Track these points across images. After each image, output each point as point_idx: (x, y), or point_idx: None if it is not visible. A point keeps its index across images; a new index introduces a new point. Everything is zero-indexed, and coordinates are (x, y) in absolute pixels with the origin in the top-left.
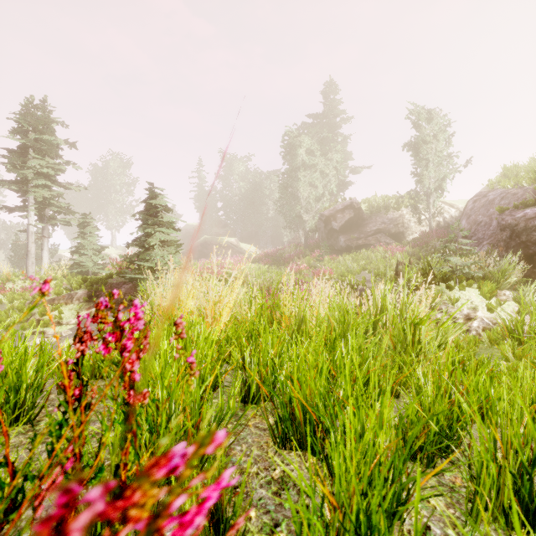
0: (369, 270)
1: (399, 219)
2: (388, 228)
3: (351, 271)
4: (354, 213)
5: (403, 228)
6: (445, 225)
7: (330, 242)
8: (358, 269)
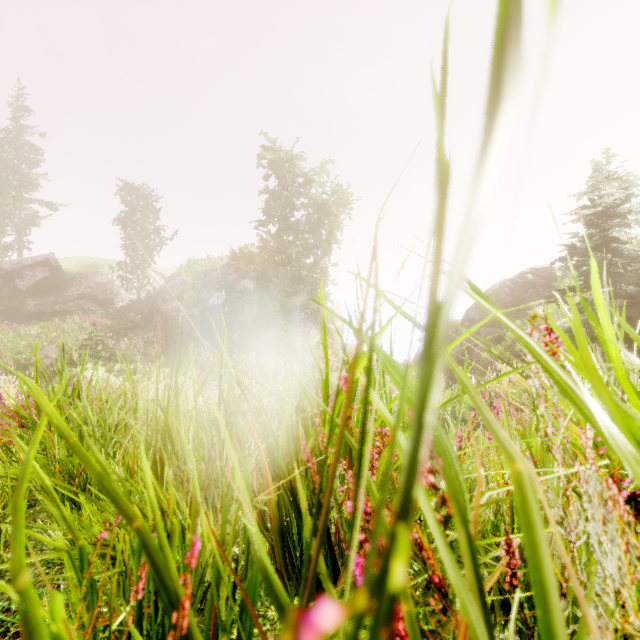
0: (57, 345)
1: (109, 285)
2: (95, 293)
3: (32, 347)
4: (51, 273)
5: (112, 294)
6: (156, 295)
7: (14, 304)
8: (42, 344)
